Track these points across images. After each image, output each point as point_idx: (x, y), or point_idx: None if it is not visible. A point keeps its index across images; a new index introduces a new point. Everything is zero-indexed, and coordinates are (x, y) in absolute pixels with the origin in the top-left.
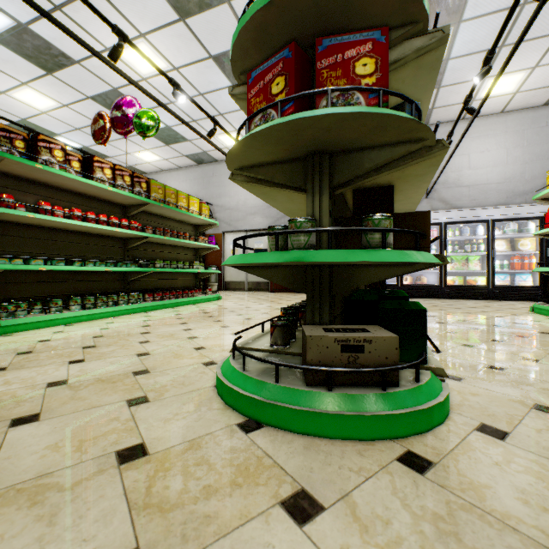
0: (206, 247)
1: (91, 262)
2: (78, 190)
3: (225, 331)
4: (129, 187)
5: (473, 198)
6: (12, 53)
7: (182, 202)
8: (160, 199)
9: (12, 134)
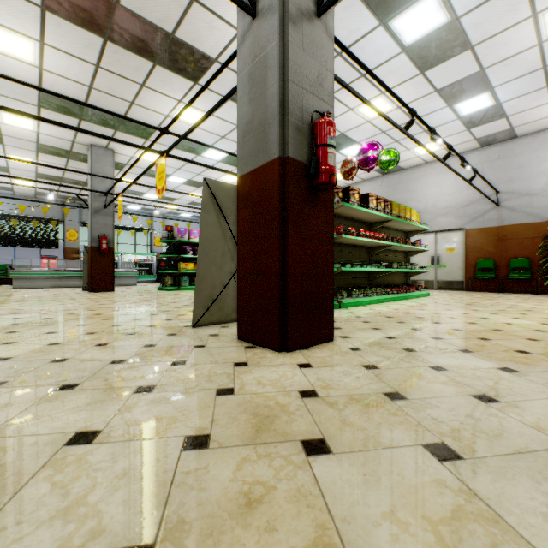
0: (417, 250)
1: (368, 265)
2: (353, 217)
3: (501, 316)
4: (382, 210)
5: None
6: None
7: (407, 215)
8: (397, 215)
9: (338, 189)
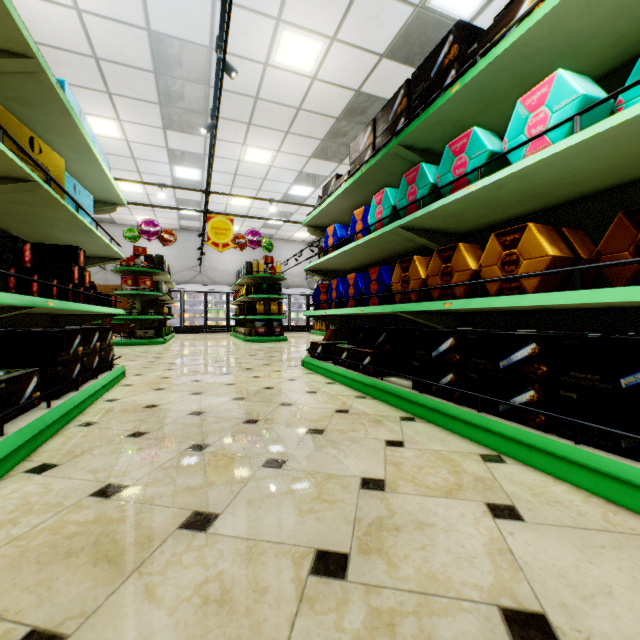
0: None
1: None
2: None
3: None
4: None
5: (225, 278)
6: None
7: None
8: None
9: None
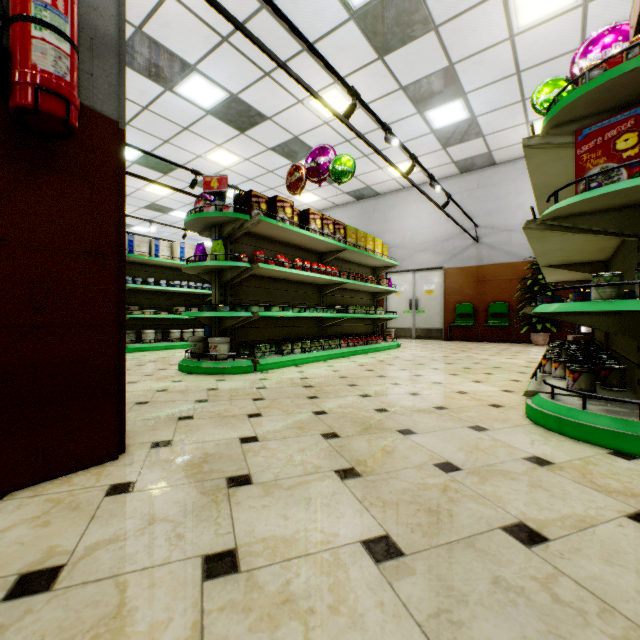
0: (385, 291)
1: (308, 309)
2: (292, 242)
3: (461, 379)
4: (332, 235)
5: None
6: (217, 121)
7: (369, 245)
8: (354, 244)
9: (259, 198)
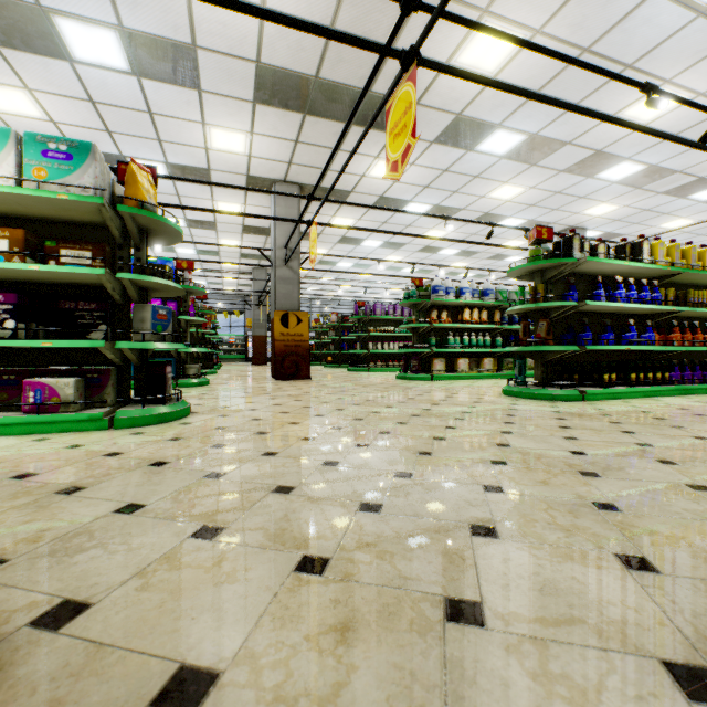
0: None
1: None
2: None
3: None
4: None
5: None
6: None
7: None
8: None
9: None
